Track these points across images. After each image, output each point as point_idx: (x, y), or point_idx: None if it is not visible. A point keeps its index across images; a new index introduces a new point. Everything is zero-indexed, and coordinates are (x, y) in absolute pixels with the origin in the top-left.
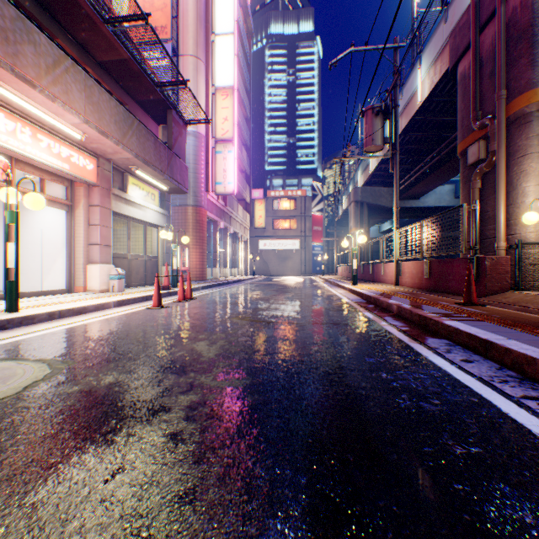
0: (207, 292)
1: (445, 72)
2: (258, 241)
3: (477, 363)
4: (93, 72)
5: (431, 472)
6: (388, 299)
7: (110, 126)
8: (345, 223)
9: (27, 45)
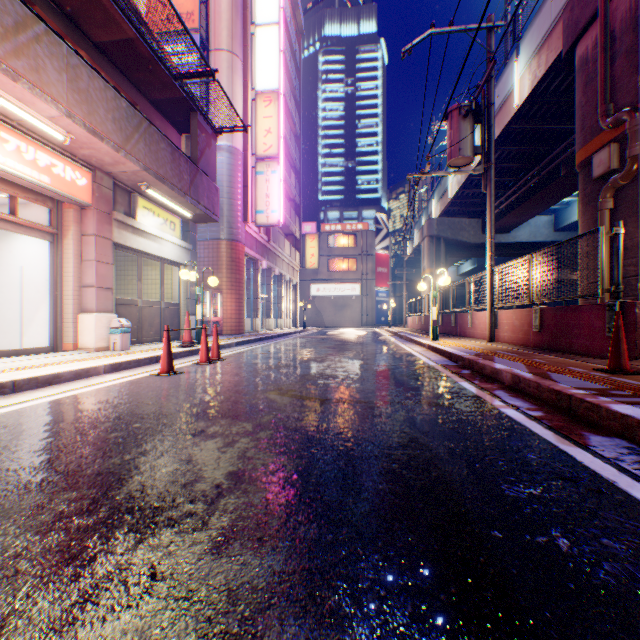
0: (242, 350)
1: (553, 62)
2: (309, 285)
3: None
4: (87, 57)
5: None
6: (492, 362)
7: (106, 125)
8: (416, 264)
9: None
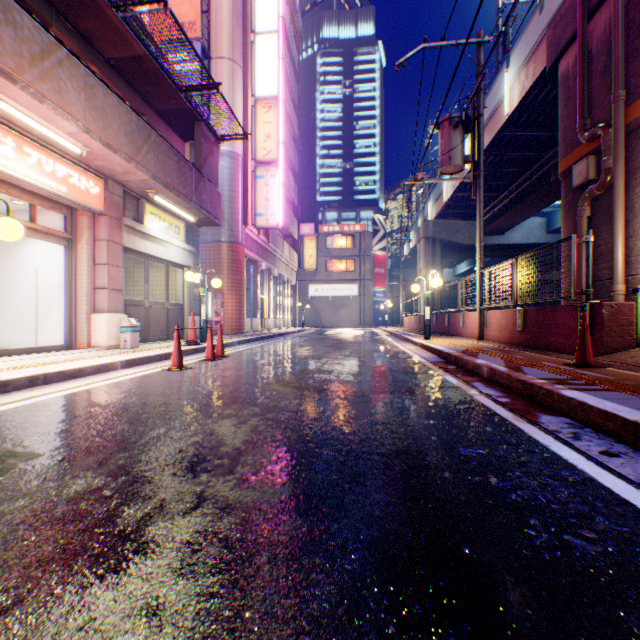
0: (244, 348)
1: (540, 75)
2: (308, 286)
3: (626, 458)
4: (99, 72)
5: None
6: (474, 358)
7: (119, 138)
8: (413, 264)
9: (4, 26)
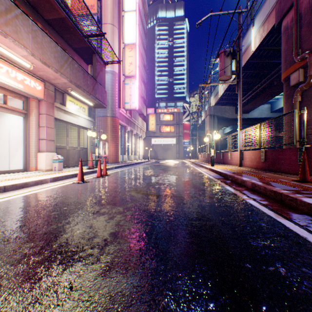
0: (118, 170)
1: (270, 29)
2: (151, 139)
3: None
4: (42, 26)
5: None
6: (241, 176)
7: (51, 59)
8: (203, 128)
9: None
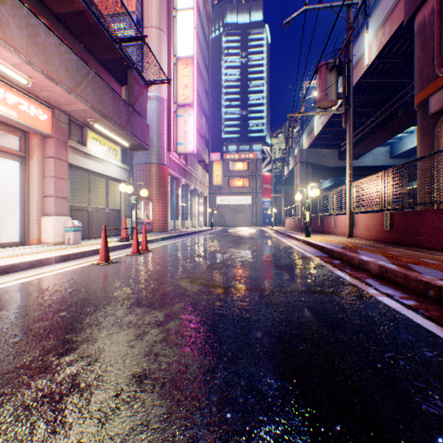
0: (166, 243)
1: (395, 31)
2: (215, 197)
3: None
4: (49, 24)
5: None
6: (358, 254)
7: (60, 72)
8: (290, 182)
9: None
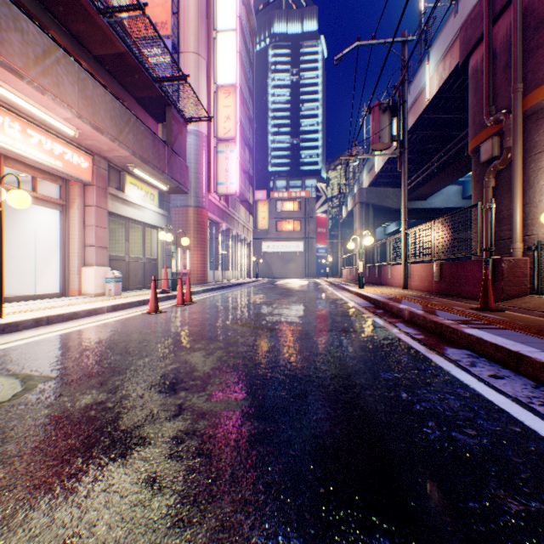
0: (208, 296)
1: (454, 68)
2: (261, 243)
3: (508, 379)
4: (88, 67)
5: (485, 543)
6: (398, 303)
7: (105, 122)
8: (350, 225)
9: (13, 32)
